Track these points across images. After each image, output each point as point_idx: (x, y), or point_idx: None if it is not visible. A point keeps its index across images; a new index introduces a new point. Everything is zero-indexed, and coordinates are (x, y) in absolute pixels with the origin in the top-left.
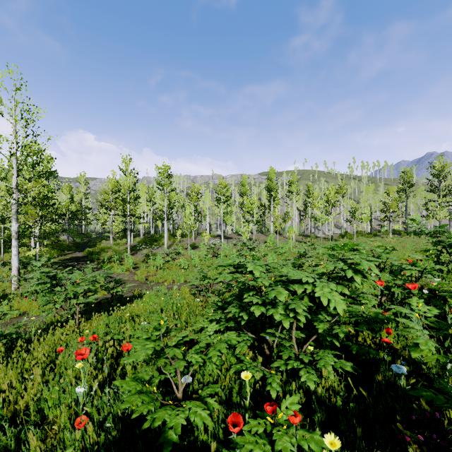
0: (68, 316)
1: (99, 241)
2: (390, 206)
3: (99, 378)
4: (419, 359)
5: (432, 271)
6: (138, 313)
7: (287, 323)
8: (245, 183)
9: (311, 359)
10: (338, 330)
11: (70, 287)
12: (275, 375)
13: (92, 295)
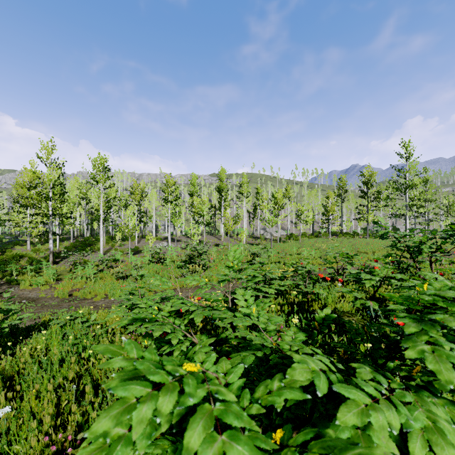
0: None
1: (11, 247)
2: (330, 209)
3: None
4: None
5: None
6: (23, 367)
7: None
8: (195, 183)
9: None
10: None
11: None
12: None
13: None
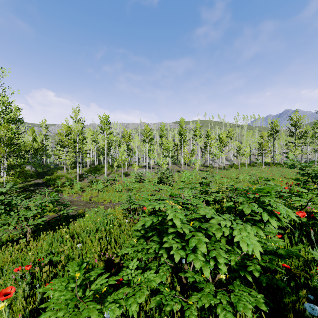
0: (20, 235)
1: (56, 171)
2: (263, 146)
3: (29, 308)
4: (315, 282)
5: (314, 201)
6: (78, 232)
7: (207, 270)
8: (163, 129)
9: (228, 299)
10: (252, 268)
11: (22, 211)
12: (192, 306)
13: (41, 217)
